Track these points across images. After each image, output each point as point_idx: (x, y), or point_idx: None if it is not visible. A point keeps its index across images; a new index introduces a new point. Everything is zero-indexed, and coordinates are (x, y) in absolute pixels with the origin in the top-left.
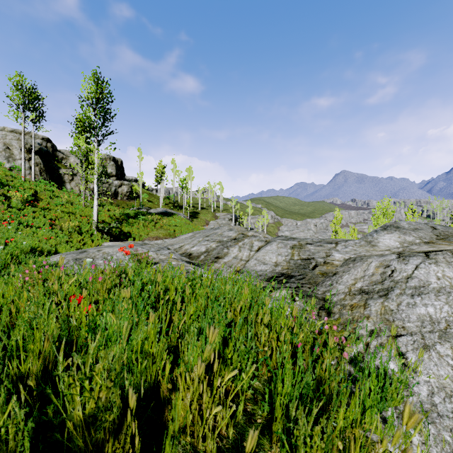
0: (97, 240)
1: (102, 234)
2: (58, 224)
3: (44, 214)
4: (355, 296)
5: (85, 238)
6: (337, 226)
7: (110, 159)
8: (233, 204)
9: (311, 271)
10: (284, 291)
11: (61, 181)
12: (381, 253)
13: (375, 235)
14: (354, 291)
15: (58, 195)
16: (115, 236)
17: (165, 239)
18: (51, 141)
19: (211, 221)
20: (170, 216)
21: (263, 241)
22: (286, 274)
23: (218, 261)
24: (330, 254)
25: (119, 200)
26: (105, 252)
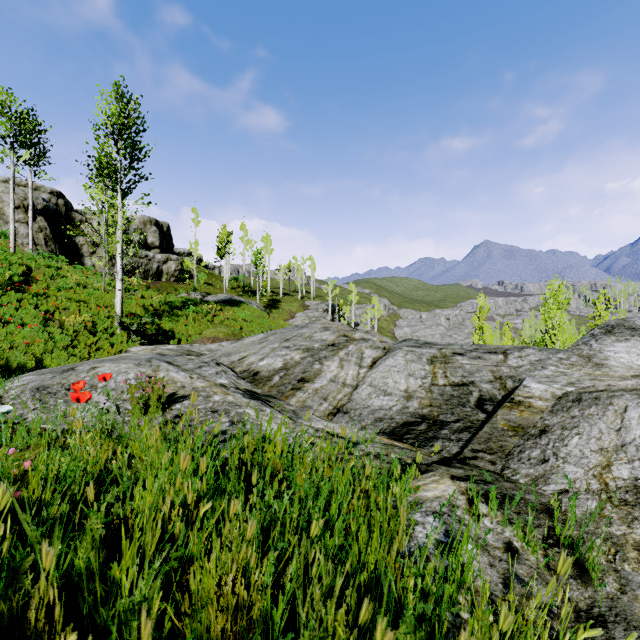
0: (120, 343)
1: (129, 334)
2: (59, 319)
3: (38, 304)
4: (633, 510)
5: (99, 341)
6: (483, 321)
7: (152, 223)
8: (329, 289)
9: (476, 411)
10: (448, 482)
11: (77, 254)
12: (632, 386)
13: (594, 343)
14: (619, 490)
15: (65, 274)
16: (149, 337)
17: (224, 343)
18: (64, 196)
19: (298, 312)
20: (237, 305)
21: (380, 348)
22: (429, 417)
23: (303, 387)
24: (501, 374)
25: (163, 283)
26: (97, 373)
